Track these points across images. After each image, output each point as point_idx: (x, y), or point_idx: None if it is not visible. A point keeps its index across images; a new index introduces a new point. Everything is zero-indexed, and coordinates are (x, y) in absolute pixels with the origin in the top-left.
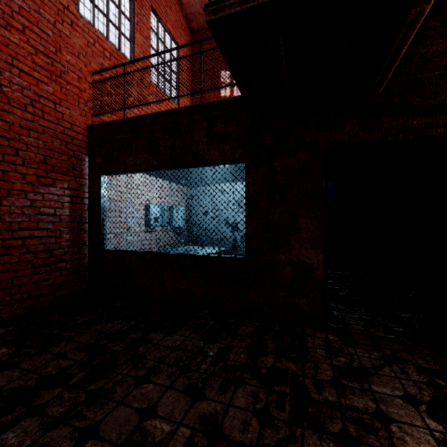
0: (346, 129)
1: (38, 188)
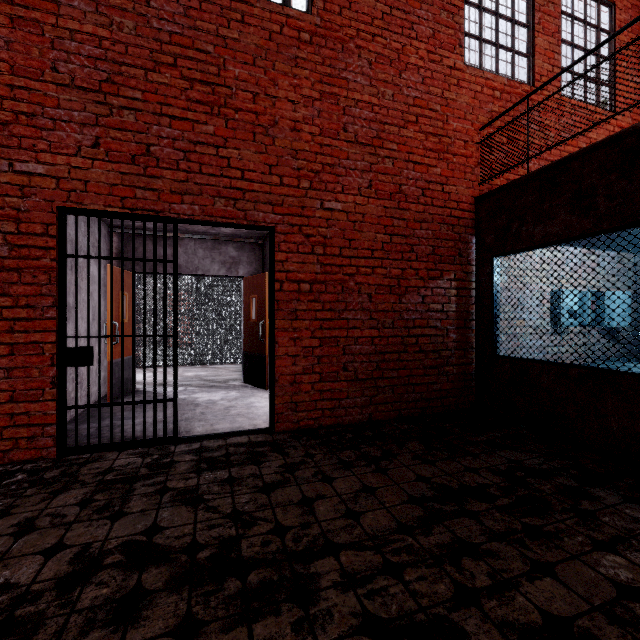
0: None
1: (427, 283)
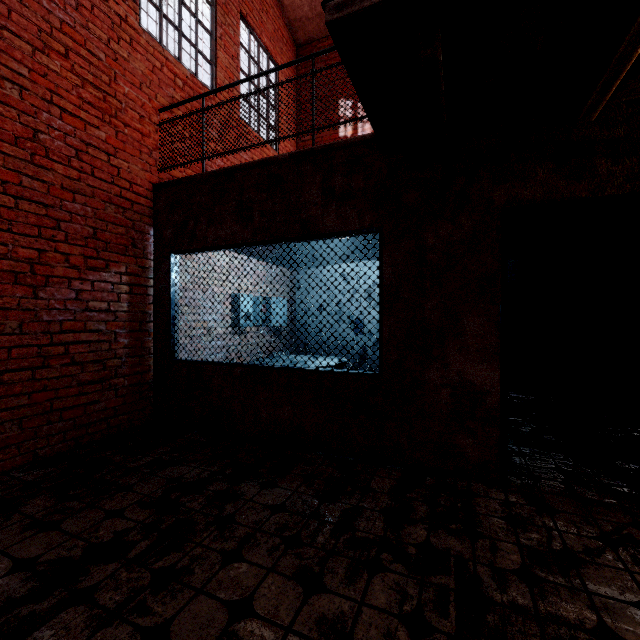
0: (536, 179)
1: (85, 274)
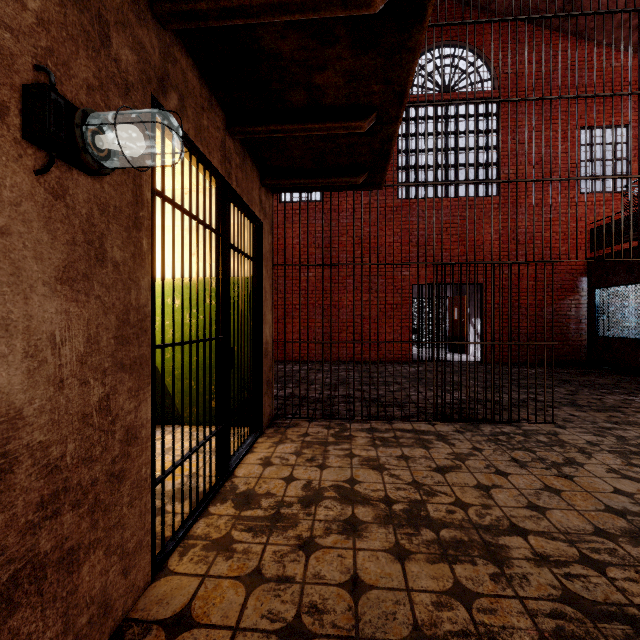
0: None
1: (557, 302)
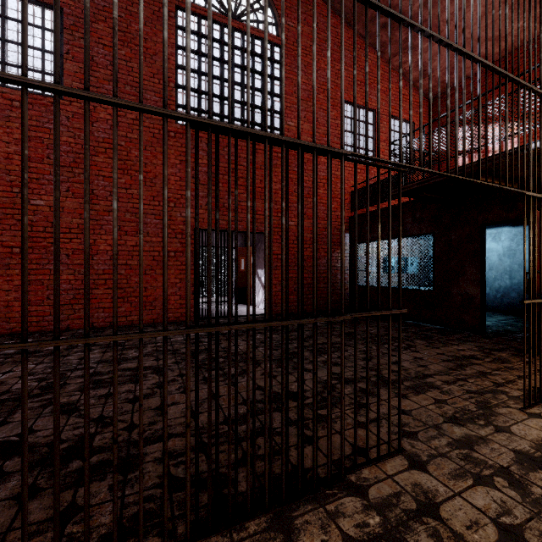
0: (494, 212)
1: None
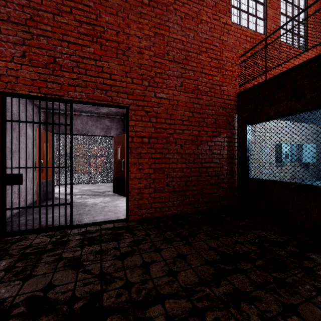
0: None
1: (212, 139)
